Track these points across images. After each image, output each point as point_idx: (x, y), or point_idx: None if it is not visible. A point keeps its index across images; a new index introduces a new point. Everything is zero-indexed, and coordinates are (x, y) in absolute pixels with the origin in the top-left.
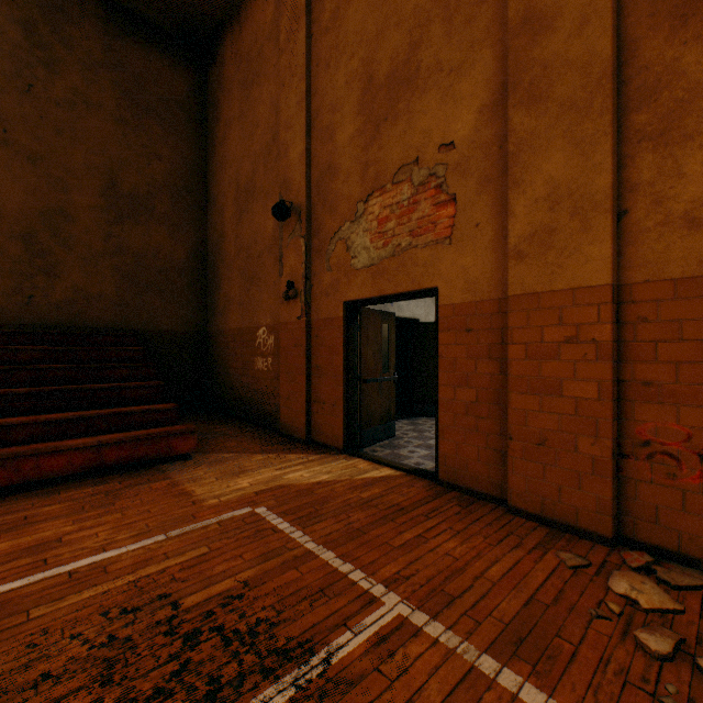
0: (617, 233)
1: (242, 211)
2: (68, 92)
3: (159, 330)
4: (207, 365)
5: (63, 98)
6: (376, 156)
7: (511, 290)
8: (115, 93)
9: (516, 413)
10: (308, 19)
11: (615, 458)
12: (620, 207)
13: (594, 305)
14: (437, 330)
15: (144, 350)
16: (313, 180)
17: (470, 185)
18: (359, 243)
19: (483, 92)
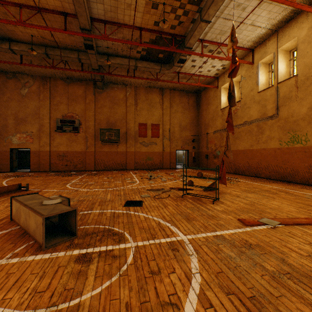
0: (50, 146)
1: None
2: None
3: None
4: None
5: None
6: (19, 128)
7: (41, 150)
8: None
9: (41, 162)
10: None
11: (50, 164)
12: (51, 144)
13: (48, 152)
14: (30, 153)
15: None
16: (1, 125)
17: (36, 138)
18: (15, 140)
19: (37, 128)
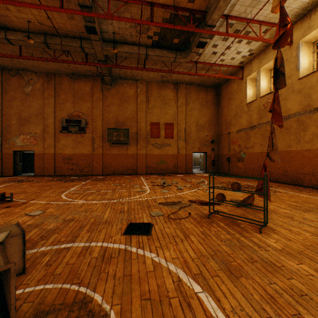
0: (55, 148)
1: None
2: None
3: None
4: None
5: None
6: (22, 129)
7: (45, 152)
8: None
9: (45, 165)
10: (2, 95)
11: (55, 168)
12: (55, 146)
13: (53, 155)
14: (34, 156)
15: None
16: (4, 126)
17: (40, 139)
18: (18, 141)
19: (41, 129)
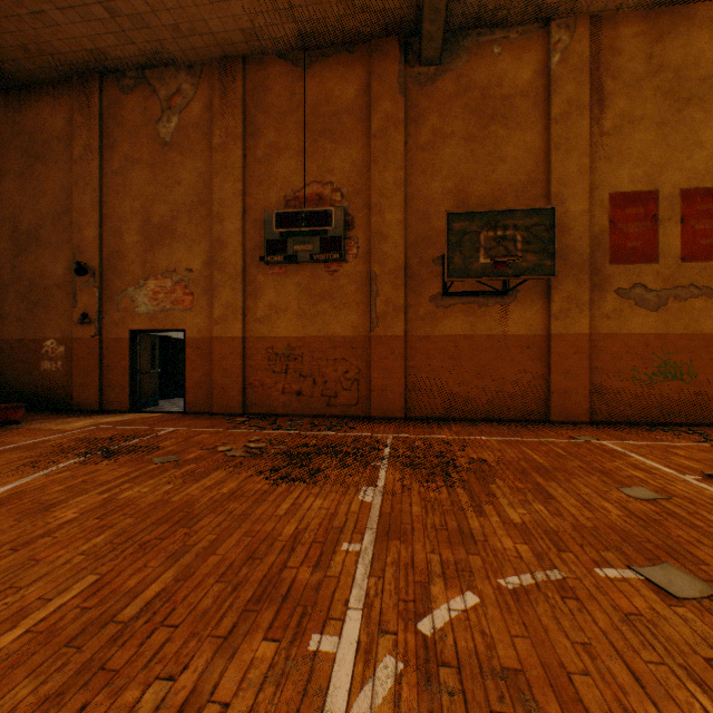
0: (245, 321)
1: (23, 249)
2: None
3: None
4: None
5: None
6: (152, 259)
7: (214, 335)
8: None
9: (216, 379)
10: (101, 157)
11: (245, 390)
12: (246, 313)
13: (239, 343)
14: (186, 347)
15: None
16: (105, 255)
17: (200, 290)
18: (142, 300)
19: (205, 256)
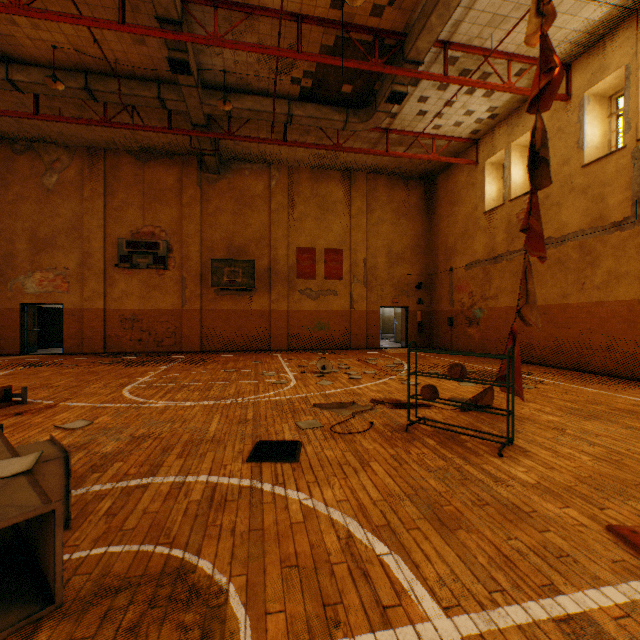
0: (106, 299)
1: None
2: None
3: None
4: None
5: None
6: (39, 260)
7: (85, 307)
8: None
9: (86, 333)
10: None
11: (106, 339)
12: (106, 295)
13: (102, 312)
14: (64, 314)
15: None
16: (1, 255)
17: (75, 281)
18: (31, 285)
19: (78, 261)
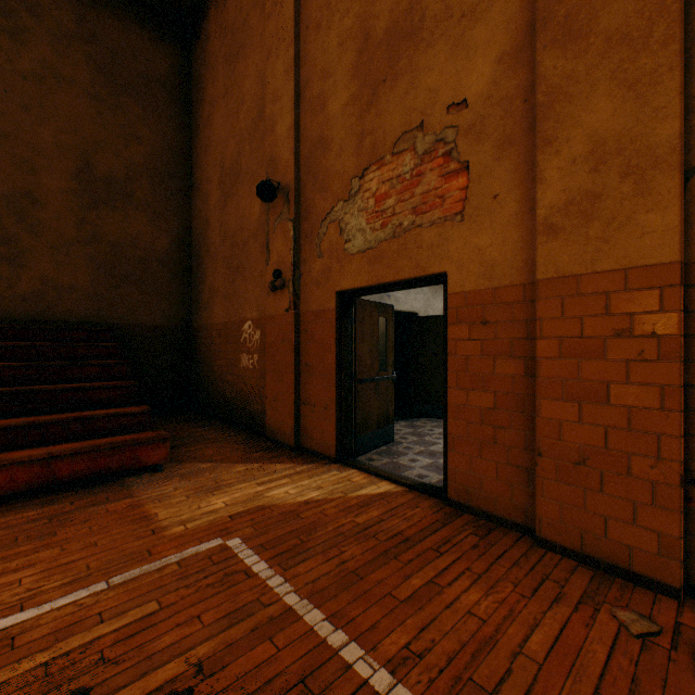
0: (685, 196)
1: (226, 196)
2: (36, 65)
3: (139, 324)
4: (191, 362)
5: (30, 71)
6: (373, 124)
7: (540, 273)
8: (90, 68)
9: (547, 424)
10: None
11: (682, 485)
12: (688, 162)
13: (655, 289)
14: (446, 322)
15: (119, 347)
16: (302, 157)
17: (487, 149)
18: (354, 224)
19: (503, 37)
